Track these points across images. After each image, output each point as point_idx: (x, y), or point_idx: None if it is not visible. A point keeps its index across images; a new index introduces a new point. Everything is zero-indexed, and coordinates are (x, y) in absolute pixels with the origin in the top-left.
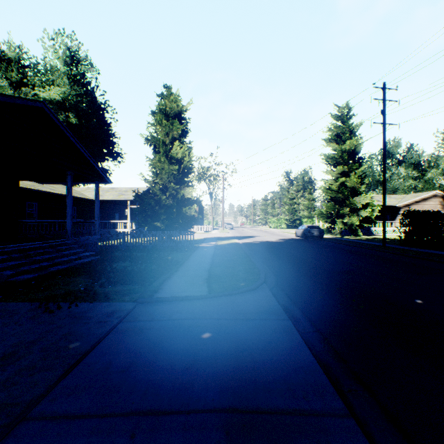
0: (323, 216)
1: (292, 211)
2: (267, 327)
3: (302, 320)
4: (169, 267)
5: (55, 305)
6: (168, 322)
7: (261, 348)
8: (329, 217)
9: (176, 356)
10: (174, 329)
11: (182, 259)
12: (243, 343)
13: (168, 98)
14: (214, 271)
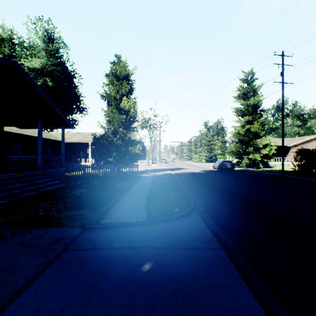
0: (233, 154)
1: (209, 150)
2: (202, 258)
3: (234, 249)
4: (117, 193)
5: (11, 231)
6: (109, 251)
7: (199, 287)
8: (238, 154)
9: (110, 300)
10: (113, 261)
11: (128, 187)
12: (181, 279)
13: (118, 64)
14: (152, 197)
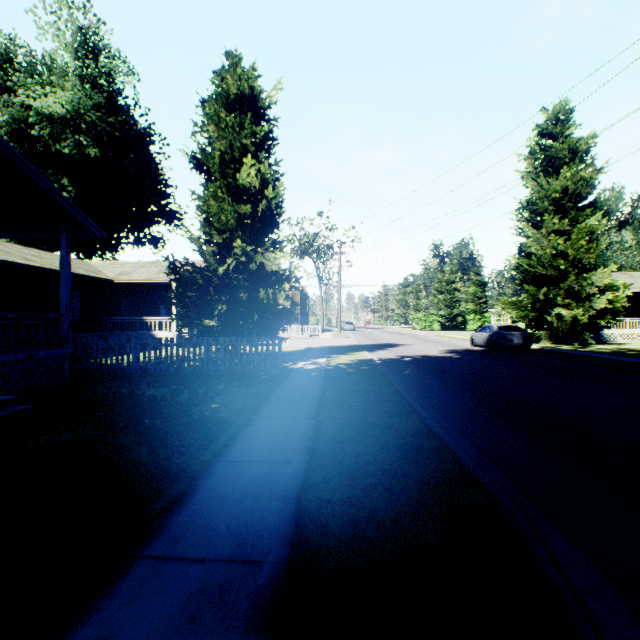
0: (518, 309)
1: (450, 303)
2: None
3: None
4: (181, 457)
5: None
6: None
7: None
8: (530, 311)
9: None
10: None
11: (238, 416)
12: None
13: (231, 72)
14: (317, 507)
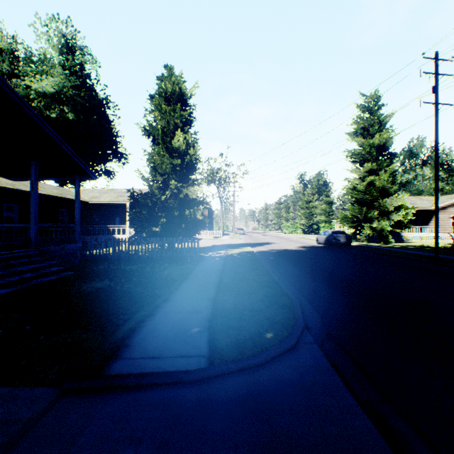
0: (347, 221)
1: (308, 216)
2: None
3: None
4: (159, 290)
5: None
6: None
7: None
8: (355, 221)
9: None
10: None
11: (180, 277)
12: None
13: (168, 79)
14: (221, 301)
